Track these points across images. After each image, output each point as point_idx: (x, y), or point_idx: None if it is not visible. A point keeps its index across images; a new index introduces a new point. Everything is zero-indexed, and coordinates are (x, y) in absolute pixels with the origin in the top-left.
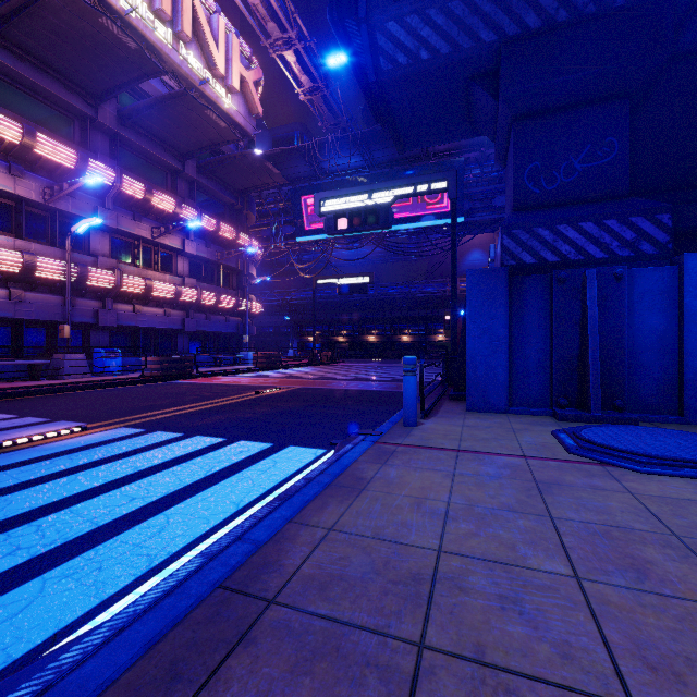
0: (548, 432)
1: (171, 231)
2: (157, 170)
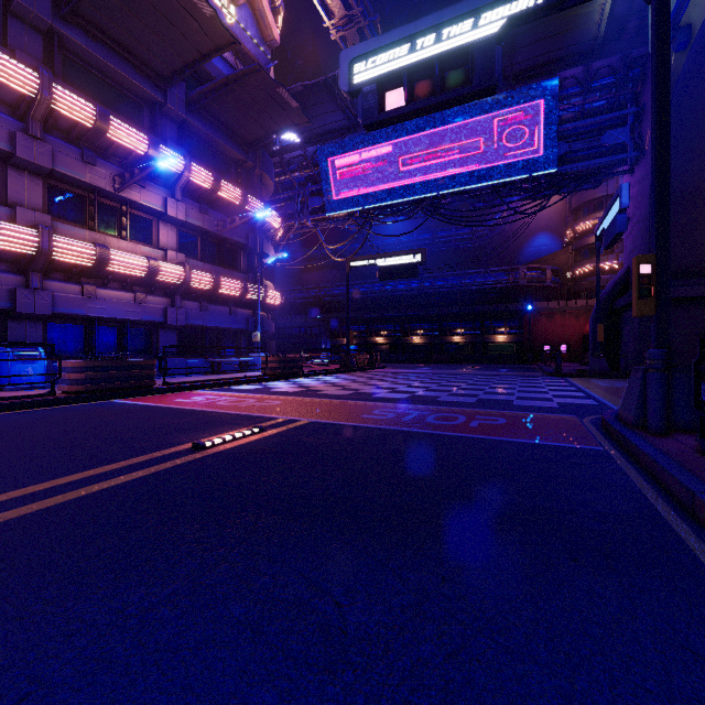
0: None
1: (138, 178)
2: (128, 100)
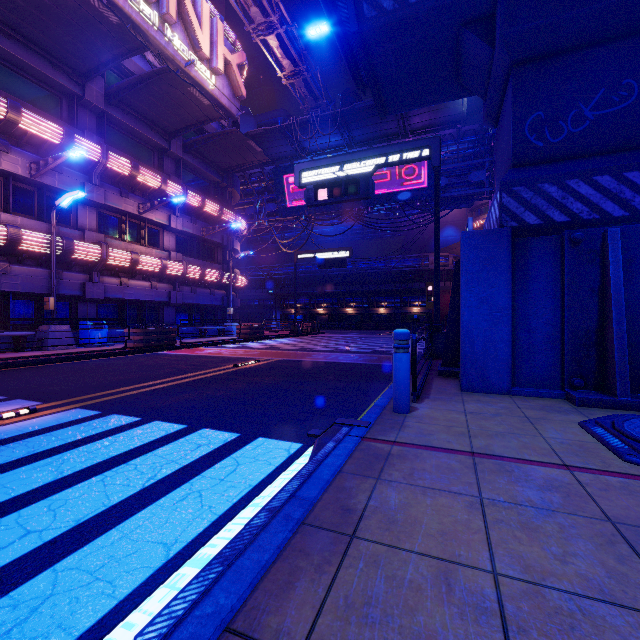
0: (574, 424)
1: (157, 206)
2: (144, 148)
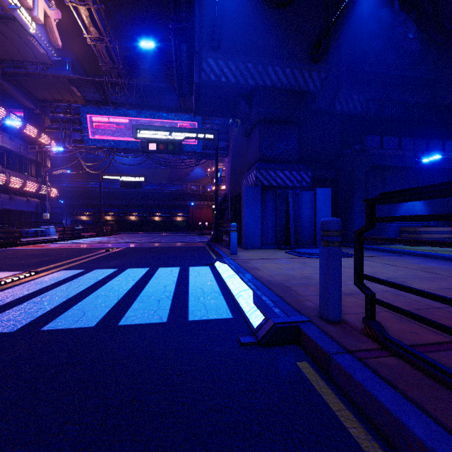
0: (284, 253)
1: None
2: None
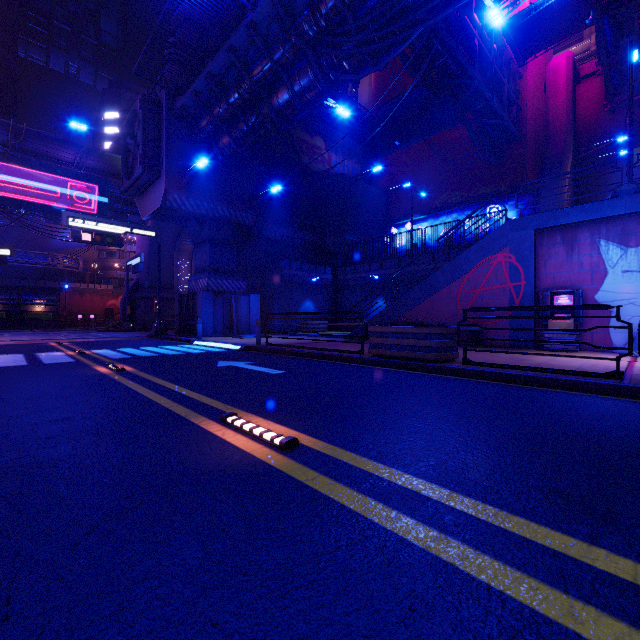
0: (231, 337)
1: None
2: None
